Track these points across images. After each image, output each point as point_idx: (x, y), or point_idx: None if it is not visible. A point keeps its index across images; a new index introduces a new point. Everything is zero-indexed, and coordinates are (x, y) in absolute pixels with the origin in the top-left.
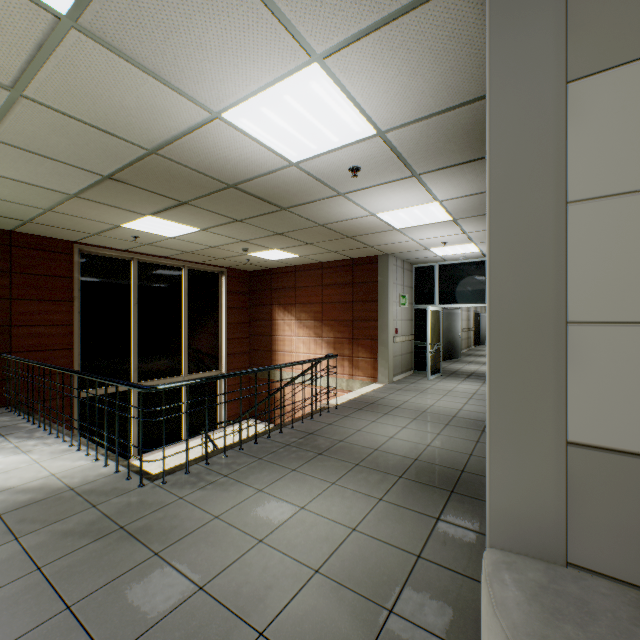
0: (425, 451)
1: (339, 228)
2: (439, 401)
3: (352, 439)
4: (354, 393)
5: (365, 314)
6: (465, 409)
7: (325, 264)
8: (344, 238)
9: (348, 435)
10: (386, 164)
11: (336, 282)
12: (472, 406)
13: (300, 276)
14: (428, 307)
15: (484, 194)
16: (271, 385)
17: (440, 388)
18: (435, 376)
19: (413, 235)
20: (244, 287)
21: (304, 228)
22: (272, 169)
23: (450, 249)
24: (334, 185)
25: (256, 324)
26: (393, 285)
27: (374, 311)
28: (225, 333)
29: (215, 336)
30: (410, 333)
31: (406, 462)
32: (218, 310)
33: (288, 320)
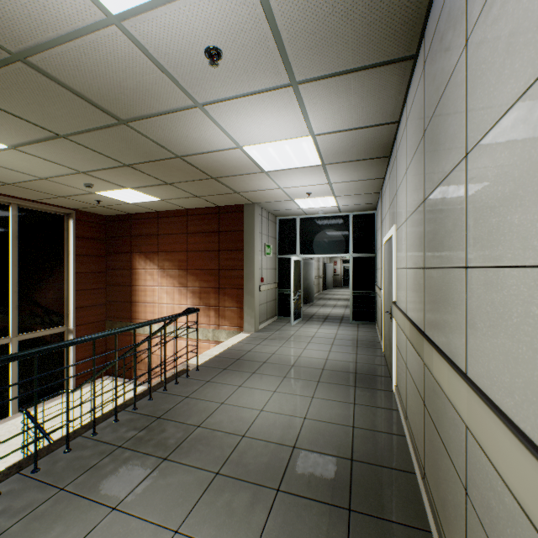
0: (303, 429)
1: (201, 164)
2: (305, 350)
3: (213, 421)
4: (220, 347)
5: (232, 263)
6: (331, 358)
7: (190, 211)
8: (208, 179)
9: (208, 414)
10: (258, 52)
11: (202, 230)
12: (337, 354)
13: (163, 223)
14: (291, 257)
15: (361, 131)
16: (131, 339)
17: (304, 334)
18: (297, 321)
19: (281, 181)
20: (99, 233)
21: (158, 160)
22: (78, 25)
23: (312, 201)
24: (187, 85)
25: (114, 273)
26: (259, 234)
27: (241, 260)
28: (73, 284)
29: (59, 287)
30: (274, 281)
31: (283, 455)
32: (64, 257)
33: (150, 269)
